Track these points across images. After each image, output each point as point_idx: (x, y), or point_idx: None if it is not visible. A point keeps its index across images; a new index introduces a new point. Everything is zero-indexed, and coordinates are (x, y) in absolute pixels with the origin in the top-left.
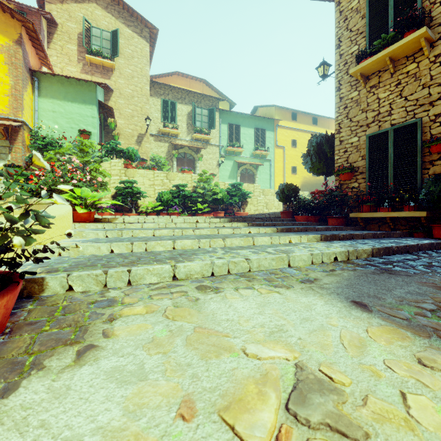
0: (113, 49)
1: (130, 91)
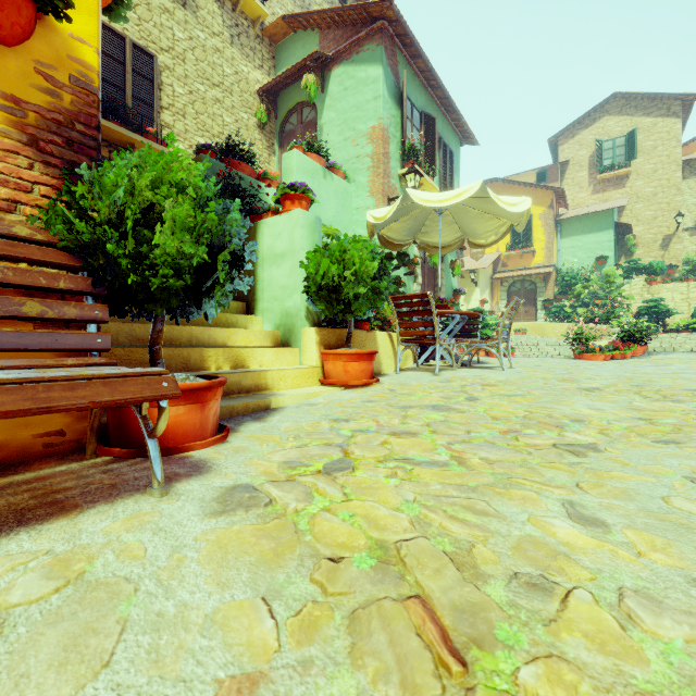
0: (628, 154)
1: (651, 190)
